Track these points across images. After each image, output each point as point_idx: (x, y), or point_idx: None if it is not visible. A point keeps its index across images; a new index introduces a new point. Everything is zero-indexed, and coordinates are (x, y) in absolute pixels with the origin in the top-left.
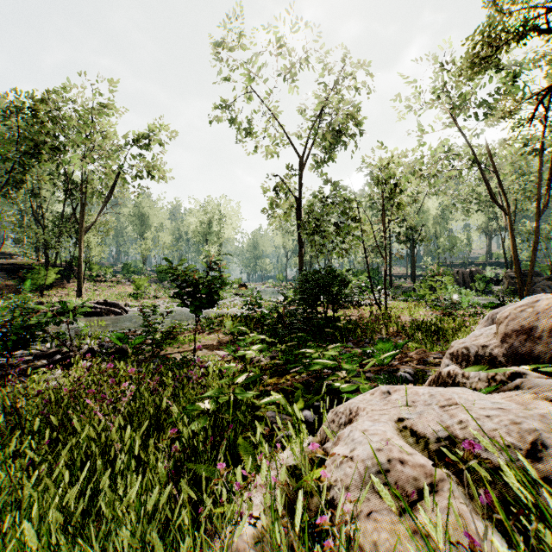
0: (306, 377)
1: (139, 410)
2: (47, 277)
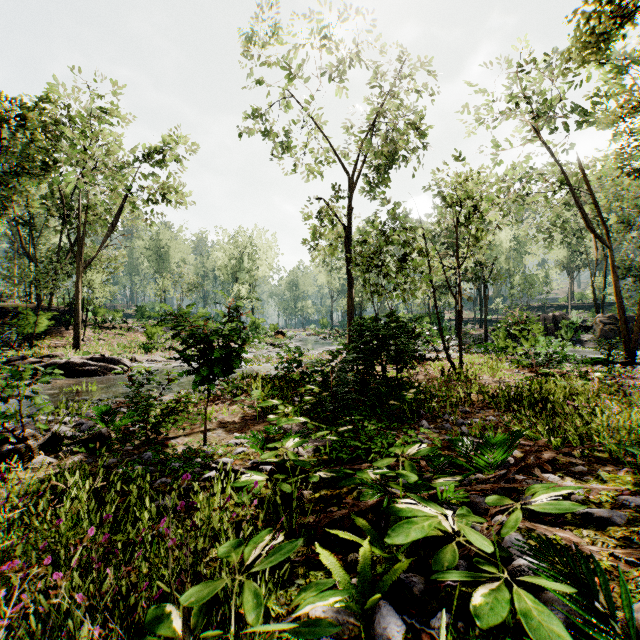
0: (372, 500)
1: (62, 606)
2: (38, 324)
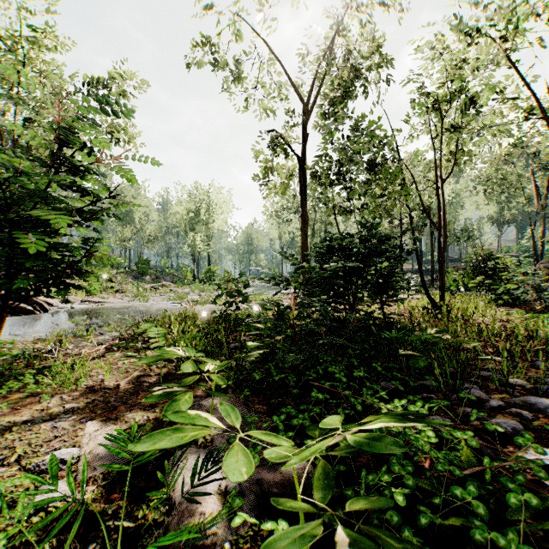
0: None
1: None
2: None
